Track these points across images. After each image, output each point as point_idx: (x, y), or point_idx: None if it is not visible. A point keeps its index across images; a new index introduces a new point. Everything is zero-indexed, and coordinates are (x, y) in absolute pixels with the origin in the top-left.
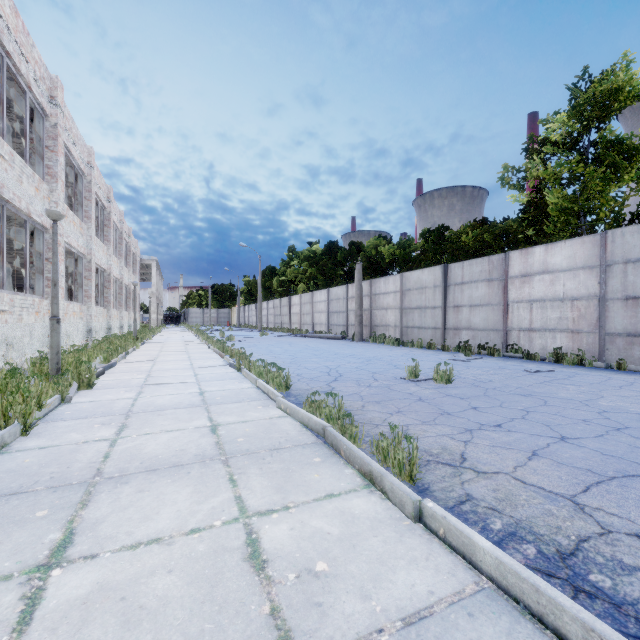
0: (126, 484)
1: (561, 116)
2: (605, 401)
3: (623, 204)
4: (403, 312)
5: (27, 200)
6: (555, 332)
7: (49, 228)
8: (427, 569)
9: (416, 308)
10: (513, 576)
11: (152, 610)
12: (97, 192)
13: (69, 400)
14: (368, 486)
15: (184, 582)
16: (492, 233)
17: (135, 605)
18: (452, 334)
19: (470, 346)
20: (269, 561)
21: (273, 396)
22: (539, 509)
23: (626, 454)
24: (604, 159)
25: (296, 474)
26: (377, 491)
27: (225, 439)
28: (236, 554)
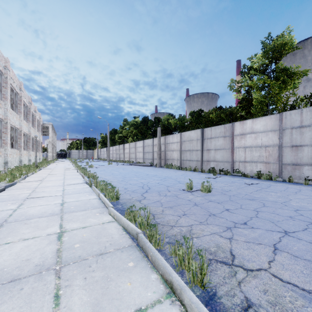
0: None
1: (259, 56)
2: (294, 202)
3: (288, 100)
4: (181, 152)
5: None
6: (257, 163)
7: None
8: None
9: (188, 150)
10: None
11: None
12: (12, 84)
13: None
14: (169, 295)
15: None
16: (225, 113)
17: None
18: (206, 164)
19: (215, 170)
20: None
21: (107, 205)
22: None
23: None
24: (279, 78)
25: (112, 283)
26: (177, 301)
27: (65, 246)
28: None
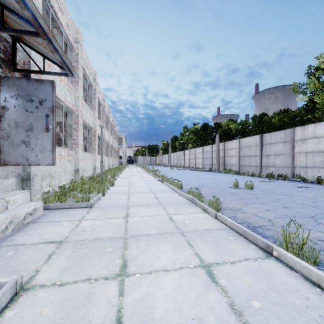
0: (136, 207)
1: None
2: (323, 198)
3: None
4: (240, 158)
5: (88, 119)
6: (319, 168)
7: (93, 128)
8: (214, 225)
9: (246, 156)
10: (233, 224)
11: (150, 223)
12: (105, 110)
13: (109, 189)
14: (204, 212)
15: (156, 221)
16: (288, 117)
17: (147, 223)
18: (265, 169)
19: (273, 175)
20: (175, 220)
21: (176, 190)
22: (255, 220)
23: (306, 212)
24: None
25: (182, 208)
26: (206, 213)
27: (160, 200)
28: (167, 219)
